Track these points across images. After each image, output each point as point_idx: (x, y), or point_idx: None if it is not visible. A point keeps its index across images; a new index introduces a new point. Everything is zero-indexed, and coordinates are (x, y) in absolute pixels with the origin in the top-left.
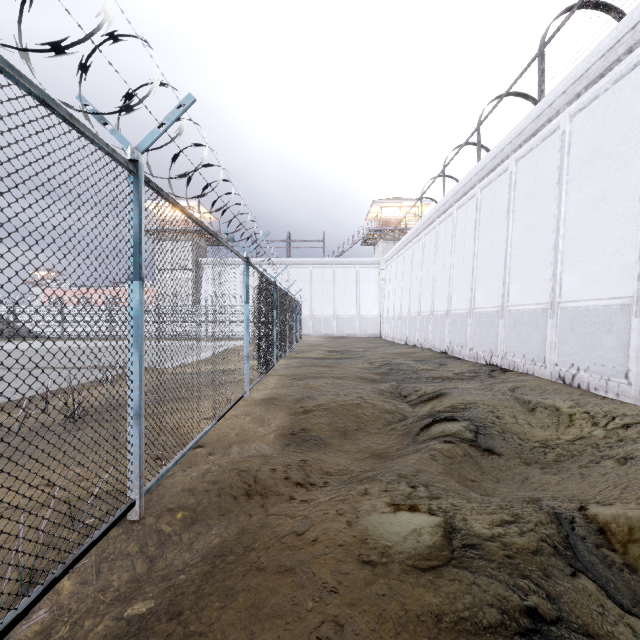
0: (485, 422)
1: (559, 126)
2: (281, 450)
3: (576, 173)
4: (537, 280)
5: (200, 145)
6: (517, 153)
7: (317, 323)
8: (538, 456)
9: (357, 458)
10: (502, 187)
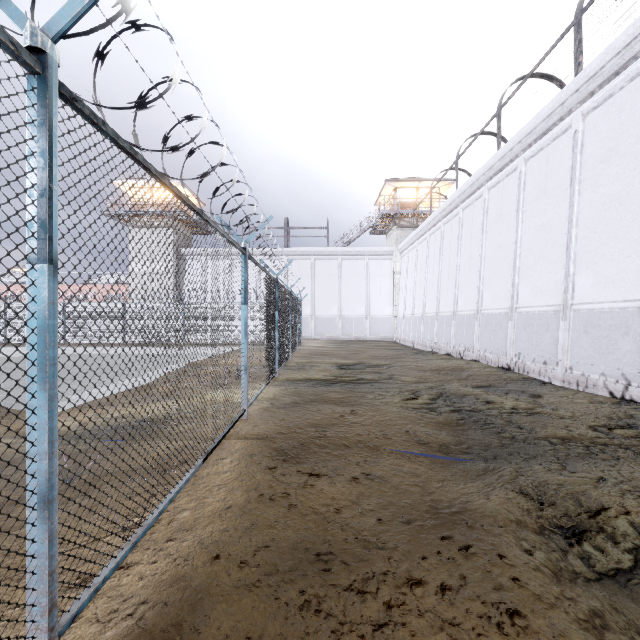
0: None
1: None
2: None
3: None
4: None
5: None
6: None
7: (320, 324)
8: None
9: None
10: None
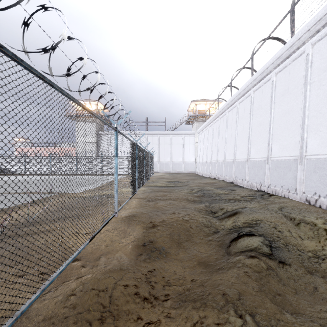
0: (273, 237)
1: (304, 51)
2: (135, 260)
3: (316, 78)
4: (290, 142)
5: (71, 38)
6: (276, 69)
7: (162, 165)
8: (315, 265)
9: (188, 266)
10: (267, 89)
